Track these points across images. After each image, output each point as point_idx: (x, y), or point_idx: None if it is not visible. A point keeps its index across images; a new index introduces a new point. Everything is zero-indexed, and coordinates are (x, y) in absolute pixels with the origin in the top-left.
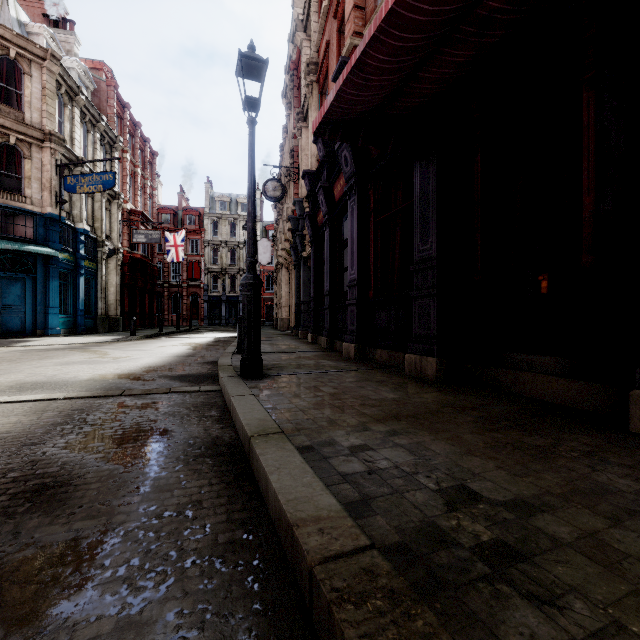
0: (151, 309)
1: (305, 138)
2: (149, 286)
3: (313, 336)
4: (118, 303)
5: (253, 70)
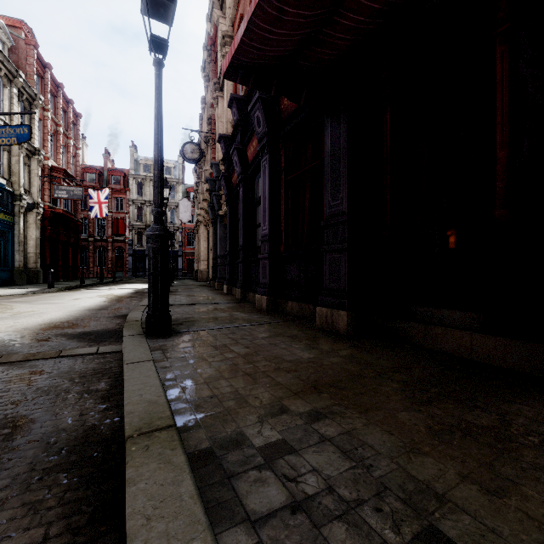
0: (75, 262)
1: (221, 107)
2: (72, 240)
3: (228, 287)
4: (38, 256)
5: (160, 9)
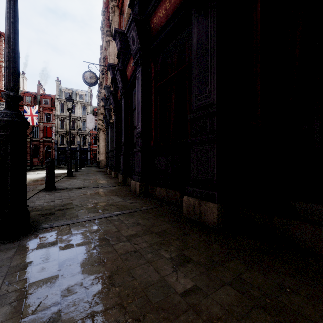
0: None
1: (111, 48)
2: None
3: (115, 173)
4: None
5: None
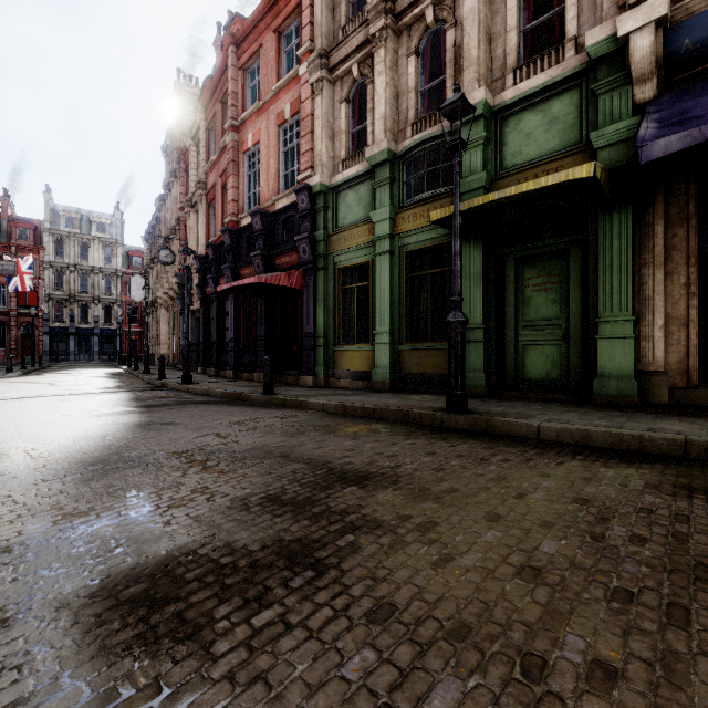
0: None
1: (193, 220)
2: None
3: (203, 369)
4: None
5: (187, 253)
